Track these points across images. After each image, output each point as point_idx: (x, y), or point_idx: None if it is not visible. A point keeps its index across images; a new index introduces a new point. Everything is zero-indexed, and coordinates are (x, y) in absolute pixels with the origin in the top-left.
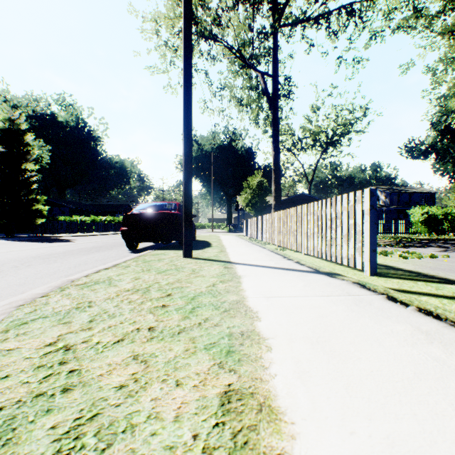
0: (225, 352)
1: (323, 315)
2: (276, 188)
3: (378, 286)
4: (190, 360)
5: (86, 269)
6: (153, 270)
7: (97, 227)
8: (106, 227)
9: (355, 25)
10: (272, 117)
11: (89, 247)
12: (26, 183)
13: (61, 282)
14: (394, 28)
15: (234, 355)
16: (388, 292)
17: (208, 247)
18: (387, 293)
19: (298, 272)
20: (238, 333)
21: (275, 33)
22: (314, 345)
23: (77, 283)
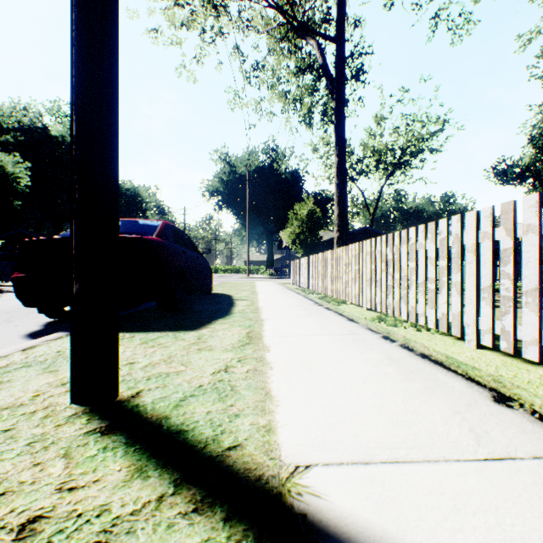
0: None
1: None
2: (341, 212)
3: None
4: None
5: None
6: None
7: None
8: None
9: None
10: (335, 105)
11: None
12: None
13: None
14: None
15: None
16: None
17: (223, 315)
18: None
19: None
20: None
21: None
22: None
23: None
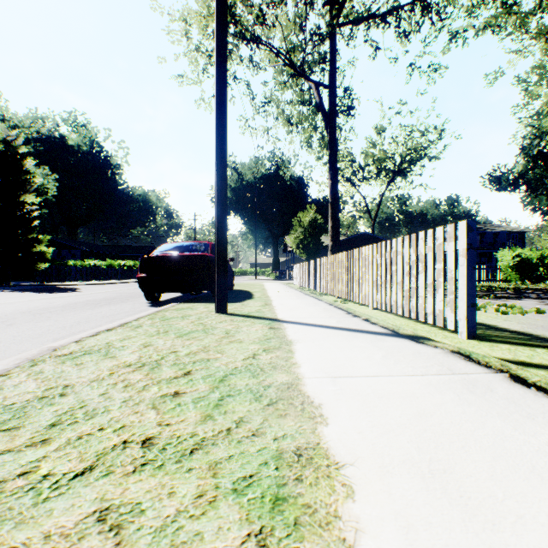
0: (270, 502)
1: (426, 412)
2: (334, 225)
3: (490, 358)
4: (203, 523)
5: (85, 329)
6: (172, 332)
7: (114, 273)
8: (125, 274)
9: (431, 24)
10: (329, 138)
11: (99, 298)
12: (25, 219)
13: (38, 351)
14: (478, 29)
15: (287, 510)
16: (509, 368)
17: (249, 298)
18: (508, 371)
19: (371, 335)
20: (292, 453)
21: (332, 34)
22: (428, 481)
23: (59, 352)
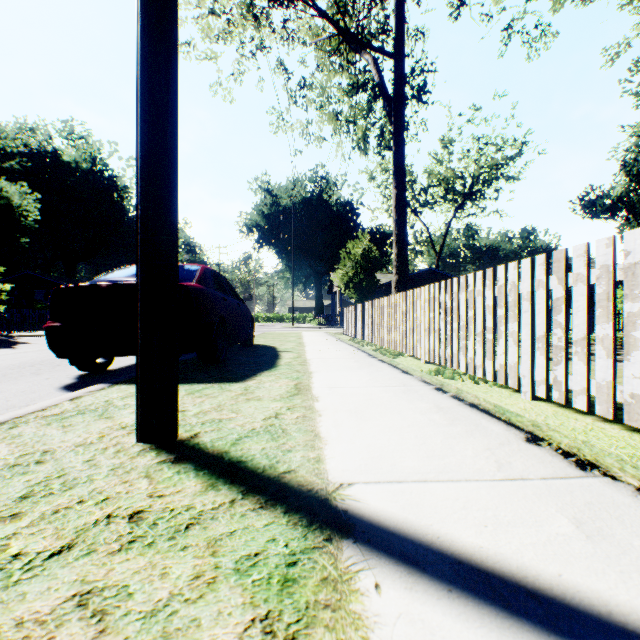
0: None
1: None
2: (400, 252)
3: None
4: None
5: None
6: None
7: None
8: None
9: None
10: (393, 129)
11: (9, 363)
12: None
13: None
14: None
15: None
16: None
17: (268, 367)
18: None
19: None
20: None
21: None
22: None
23: None
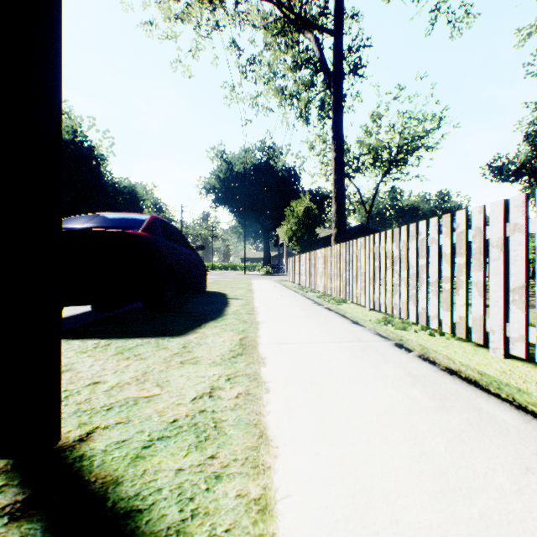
0: None
1: None
2: (339, 208)
3: None
4: None
5: None
6: None
7: None
8: None
9: None
10: (333, 99)
11: None
12: None
13: None
14: None
15: None
16: None
17: (215, 317)
18: None
19: None
20: None
21: None
22: None
23: None
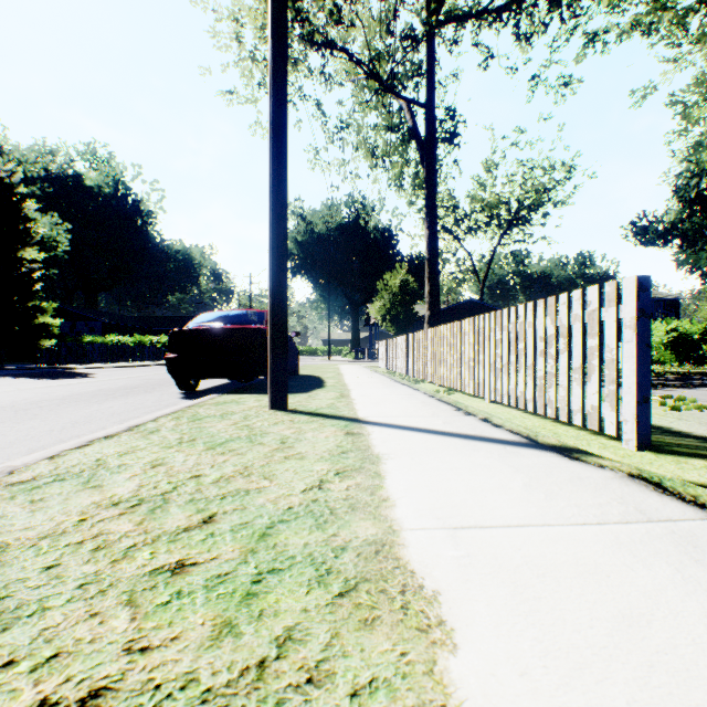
0: None
1: (635, 613)
2: (432, 289)
3: (696, 489)
4: None
5: (80, 433)
6: (201, 440)
7: (143, 352)
8: (158, 354)
9: (562, 22)
10: (425, 174)
11: (116, 387)
12: (23, 280)
13: None
14: (621, 31)
15: None
16: None
17: (319, 387)
18: None
19: (498, 446)
20: None
21: (431, 35)
22: None
23: (15, 478)
